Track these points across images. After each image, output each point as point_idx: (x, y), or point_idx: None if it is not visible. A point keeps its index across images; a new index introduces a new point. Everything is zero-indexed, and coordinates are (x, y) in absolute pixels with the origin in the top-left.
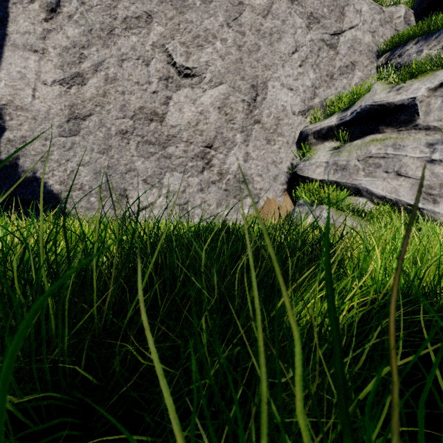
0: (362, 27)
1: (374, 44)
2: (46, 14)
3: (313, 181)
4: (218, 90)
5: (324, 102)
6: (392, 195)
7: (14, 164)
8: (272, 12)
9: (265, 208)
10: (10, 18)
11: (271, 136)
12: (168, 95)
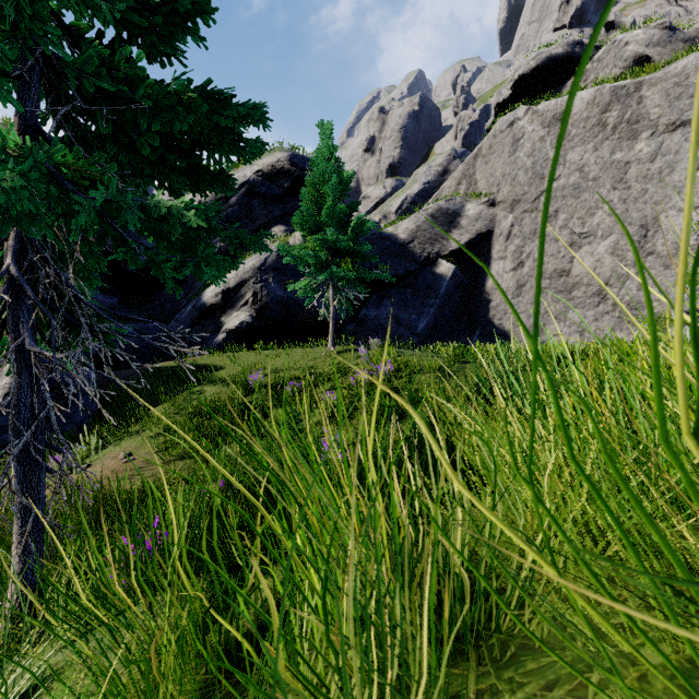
0: None
1: None
2: (506, 239)
3: None
4: (608, 240)
5: None
6: None
7: (494, 317)
8: (661, 152)
9: None
10: (492, 248)
11: (670, 261)
12: (572, 255)
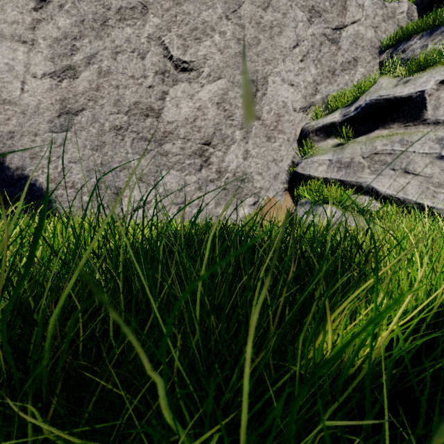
0: (364, 22)
1: (377, 40)
2: (36, 3)
3: (316, 180)
4: (216, 85)
5: (325, 98)
6: (400, 193)
7: (2, 161)
8: (272, 5)
9: (265, 208)
10: None
11: (272, 133)
12: (165, 89)
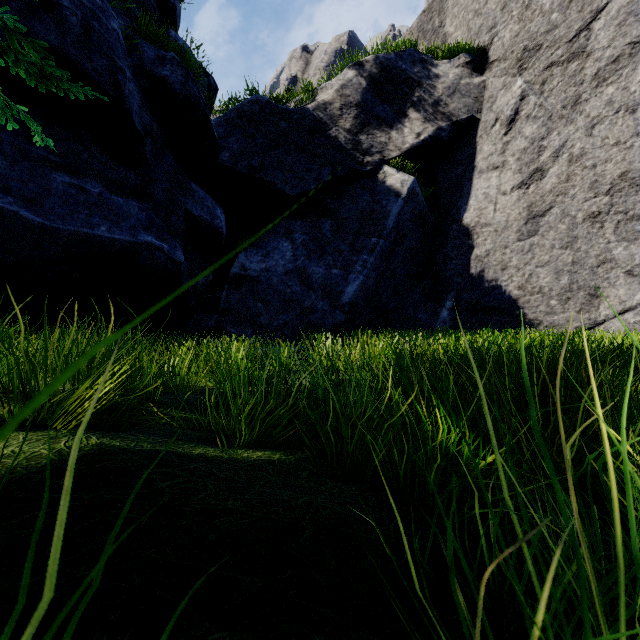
0: None
1: None
2: (505, 129)
3: None
4: None
5: None
6: None
7: (480, 276)
8: None
9: None
10: (477, 151)
11: None
12: None
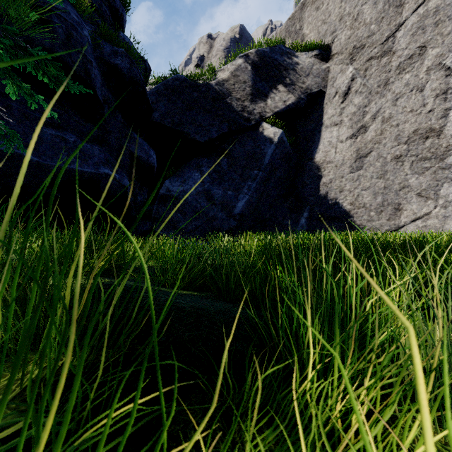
0: None
1: None
2: (342, 99)
3: None
4: None
5: None
6: None
7: (326, 196)
8: None
9: None
10: (324, 113)
11: None
12: (447, 106)
